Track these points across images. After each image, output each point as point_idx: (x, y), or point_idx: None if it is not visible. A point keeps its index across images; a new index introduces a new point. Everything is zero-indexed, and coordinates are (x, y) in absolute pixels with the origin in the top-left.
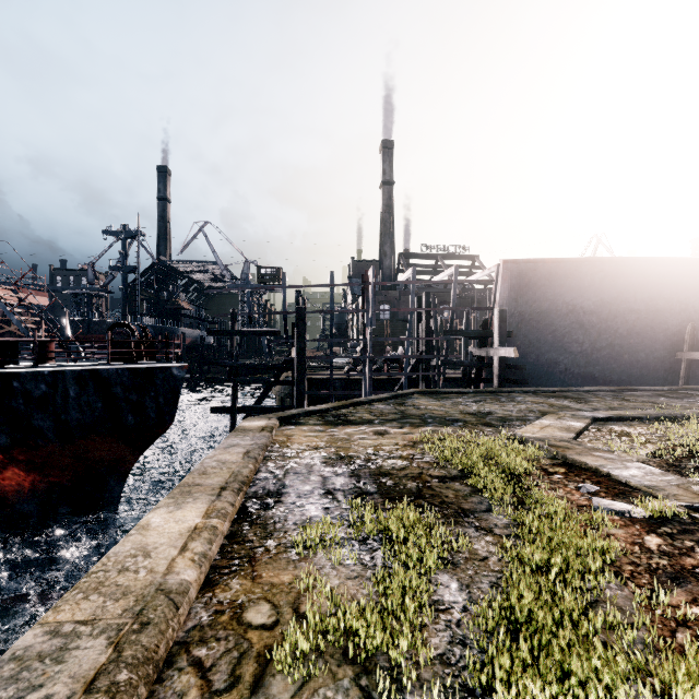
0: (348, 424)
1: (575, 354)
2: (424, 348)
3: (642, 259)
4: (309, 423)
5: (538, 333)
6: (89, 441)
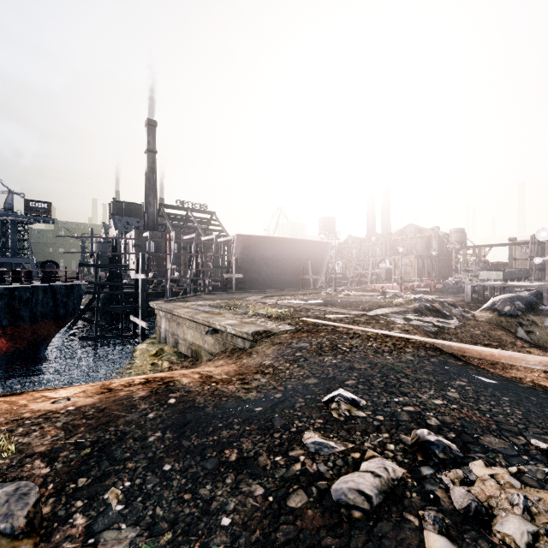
0: (191, 302)
1: (264, 276)
2: (195, 274)
3: (287, 238)
4: (175, 302)
5: (250, 267)
6: (43, 323)
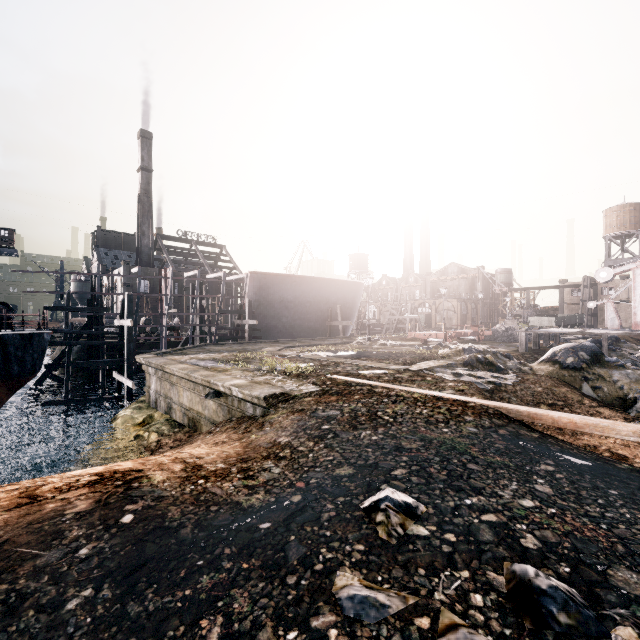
0: (190, 354)
1: (284, 323)
2: (198, 320)
3: (312, 277)
4: (170, 355)
5: (267, 312)
6: None
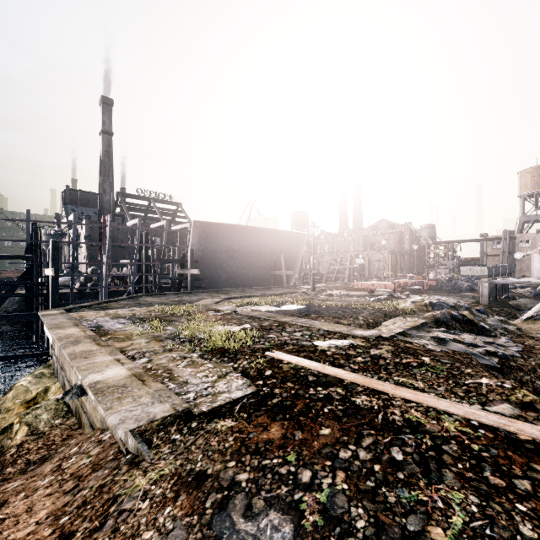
0: (111, 309)
1: (229, 272)
2: (144, 269)
3: (256, 227)
4: (86, 311)
5: (212, 261)
6: None
